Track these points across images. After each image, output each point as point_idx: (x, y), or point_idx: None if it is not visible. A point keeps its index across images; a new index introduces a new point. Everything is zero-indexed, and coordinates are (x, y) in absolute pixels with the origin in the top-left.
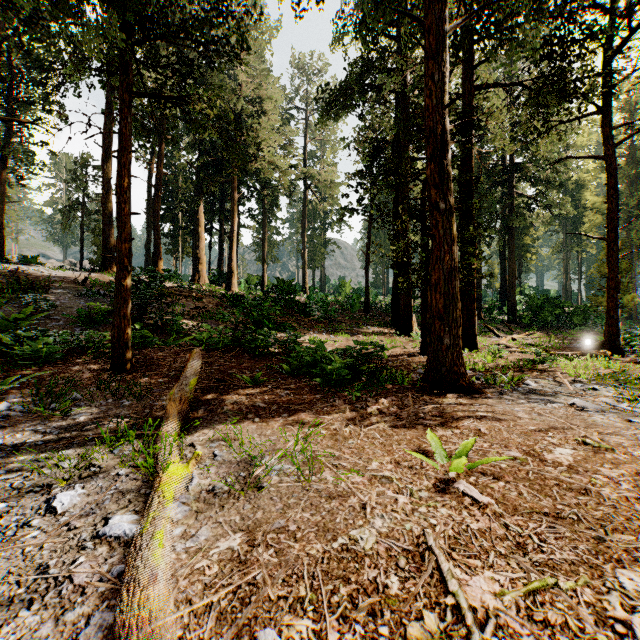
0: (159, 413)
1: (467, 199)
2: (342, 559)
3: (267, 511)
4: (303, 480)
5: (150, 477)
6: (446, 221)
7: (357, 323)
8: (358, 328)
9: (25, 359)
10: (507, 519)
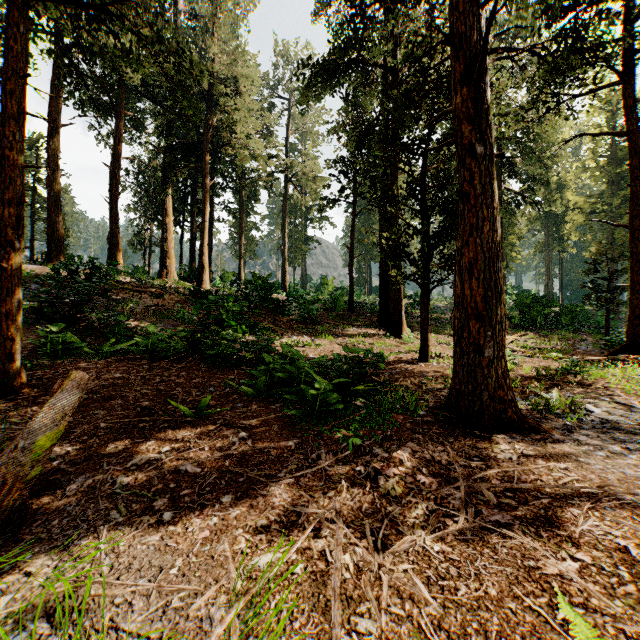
0: None
1: None
2: None
3: None
4: None
5: None
6: (485, 172)
7: (341, 323)
8: (343, 329)
9: None
10: None
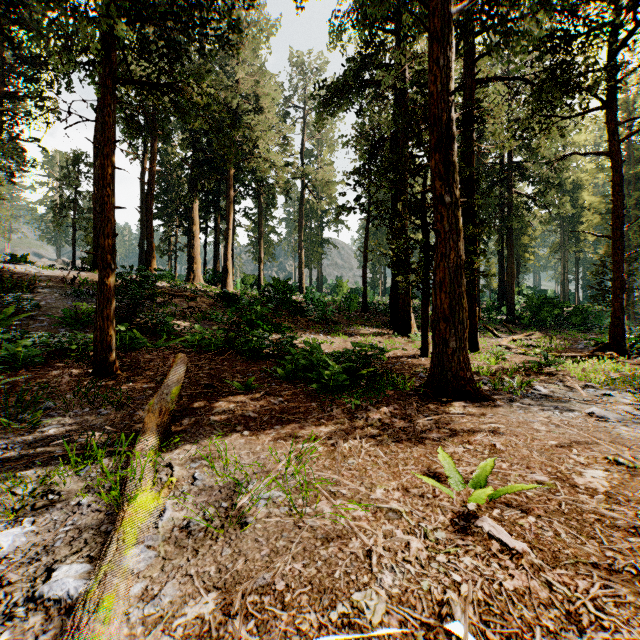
0: (138, 425)
1: (469, 195)
2: (343, 639)
3: (250, 559)
4: (295, 513)
5: (115, 508)
6: (451, 215)
7: (355, 323)
8: (356, 329)
9: (2, 363)
10: (548, 574)
